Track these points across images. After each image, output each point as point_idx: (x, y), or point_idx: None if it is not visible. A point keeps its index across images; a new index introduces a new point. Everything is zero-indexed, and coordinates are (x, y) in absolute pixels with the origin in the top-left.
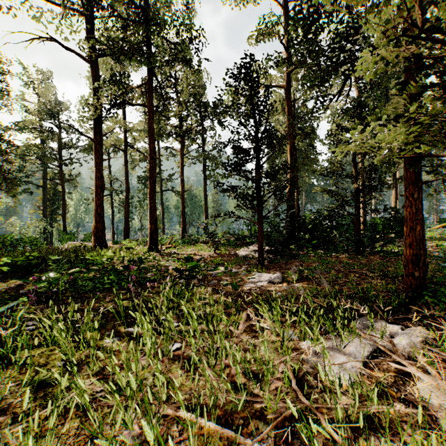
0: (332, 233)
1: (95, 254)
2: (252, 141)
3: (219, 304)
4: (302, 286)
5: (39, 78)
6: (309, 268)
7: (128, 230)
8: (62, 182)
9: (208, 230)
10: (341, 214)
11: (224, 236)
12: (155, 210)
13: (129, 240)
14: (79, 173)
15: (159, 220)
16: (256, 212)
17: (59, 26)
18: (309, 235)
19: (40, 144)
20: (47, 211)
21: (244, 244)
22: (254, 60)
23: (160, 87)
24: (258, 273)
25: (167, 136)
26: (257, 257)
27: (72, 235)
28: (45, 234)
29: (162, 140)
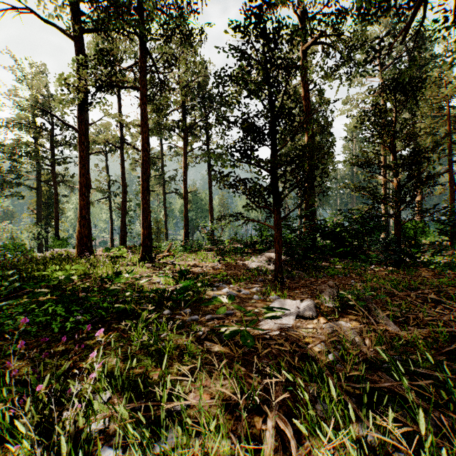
0: (364, 240)
1: (57, 268)
2: (269, 111)
3: (218, 374)
4: (350, 323)
5: (32, 72)
6: (353, 292)
7: (125, 235)
8: (54, 183)
9: (211, 236)
10: (375, 216)
11: (230, 243)
12: (148, 212)
13: (123, 246)
14: (74, 173)
15: (161, 225)
16: (272, 212)
17: (40, 1)
18: (332, 241)
19: (28, 141)
20: (41, 215)
21: (253, 252)
22: (270, 4)
23: (154, 65)
24: (279, 299)
25: (168, 131)
26: (272, 270)
27: (64, 241)
28: (39, 240)
29: (165, 139)
